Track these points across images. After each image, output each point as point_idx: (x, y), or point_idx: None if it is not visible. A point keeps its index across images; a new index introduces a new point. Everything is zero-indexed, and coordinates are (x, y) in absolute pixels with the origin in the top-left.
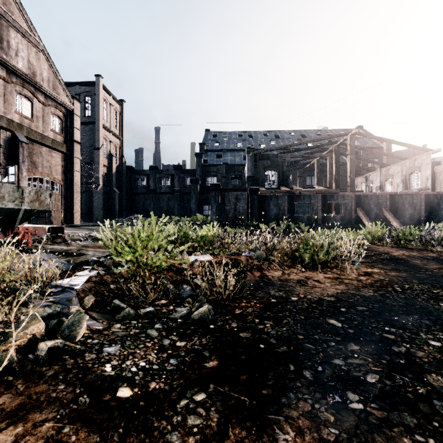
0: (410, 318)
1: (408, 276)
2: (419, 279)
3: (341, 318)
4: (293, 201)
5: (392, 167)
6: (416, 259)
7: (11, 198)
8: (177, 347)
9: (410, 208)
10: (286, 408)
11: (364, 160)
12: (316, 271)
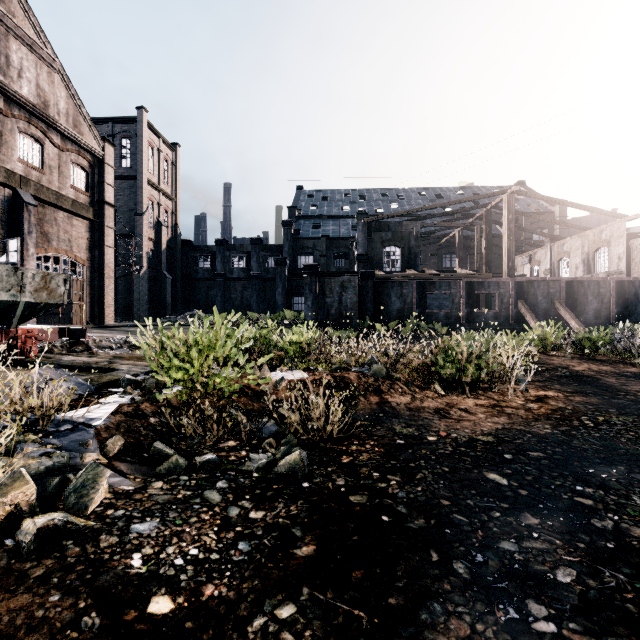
0: (614, 471)
1: (600, 403)
2: (619, 407)
3: (506, 471)
4: (425, 290)
5: (568, 242)
6: (609, 377)
7: (4, 285)
8: (251, 520)
9: (594, 300)
10: (428, 632)
11: (527, 231)
12: (462, 395)
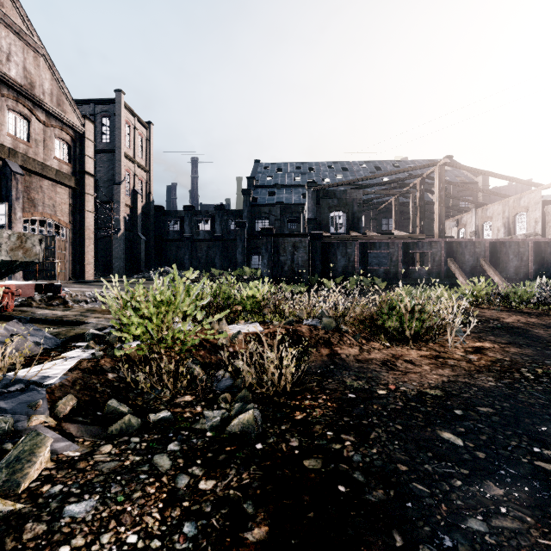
0: None
1: (535, 354)
2: None
3: (460, 429)
4: (367, 249)
5: (490, 207)
6: (538, 328)
7: None
8: (200, 492)
9: (515, 258)
10: None
11: (455, 198)
12: (406, 346)
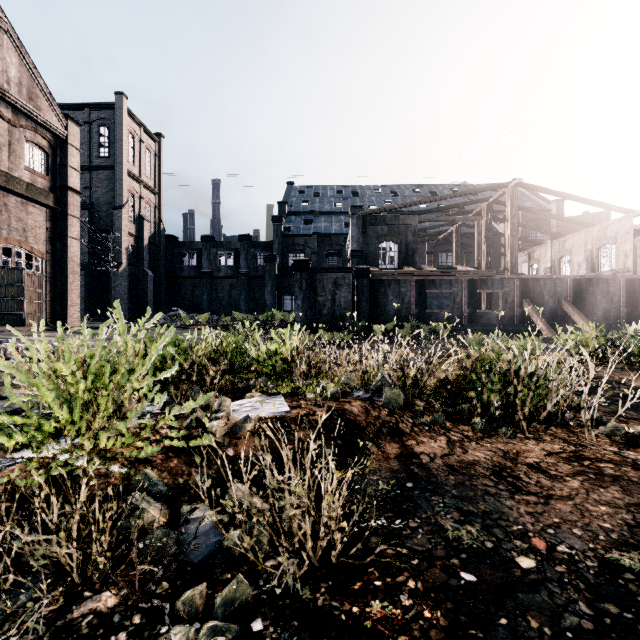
0: None
1: None
2: None
3: None
4: (424, 288)
5: (569, 239)
6: None
7: None
8: None
9: (604, 299)
10: None
11: (528, 227)
12: (516, 433)
